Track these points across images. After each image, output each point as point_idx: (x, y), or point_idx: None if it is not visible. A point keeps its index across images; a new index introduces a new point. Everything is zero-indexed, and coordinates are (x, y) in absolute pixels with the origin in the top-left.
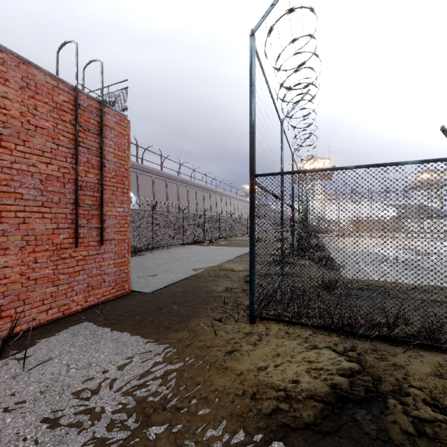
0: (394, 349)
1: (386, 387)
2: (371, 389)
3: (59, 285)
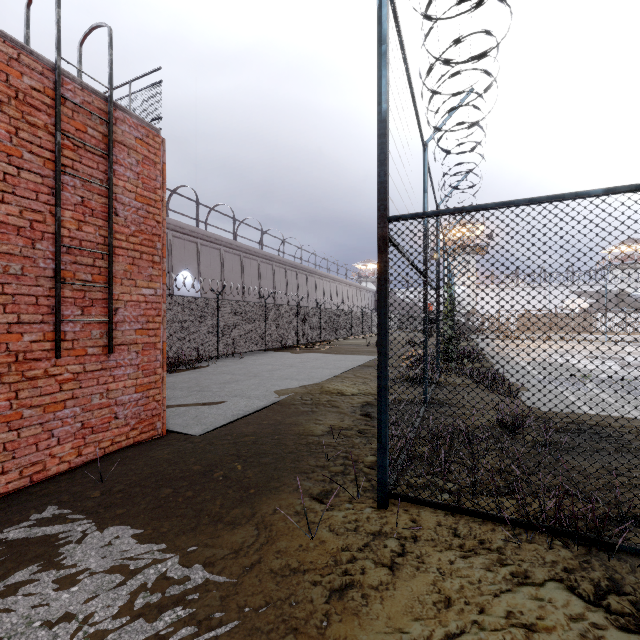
0: None
1: None
2: None
3: (22, 428)
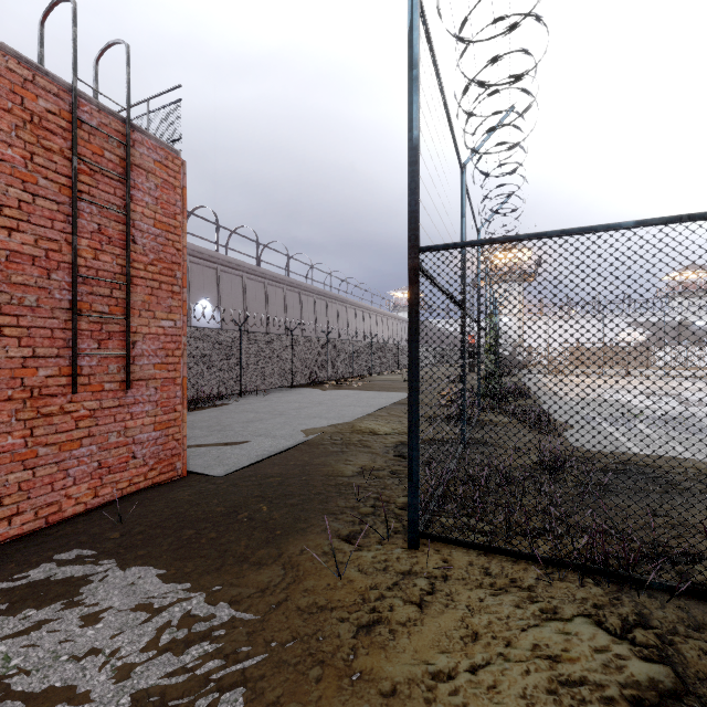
0: None
1: None
2: None
3: (38, 467)
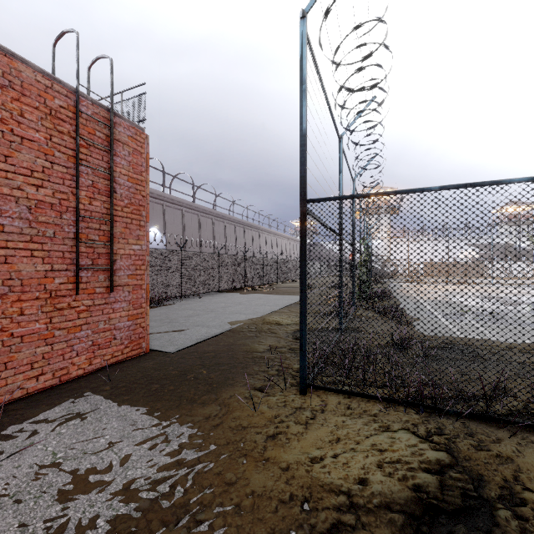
0: (495, 433)
1: (491, 490)
2: (471, 494)
3: (54, 343)
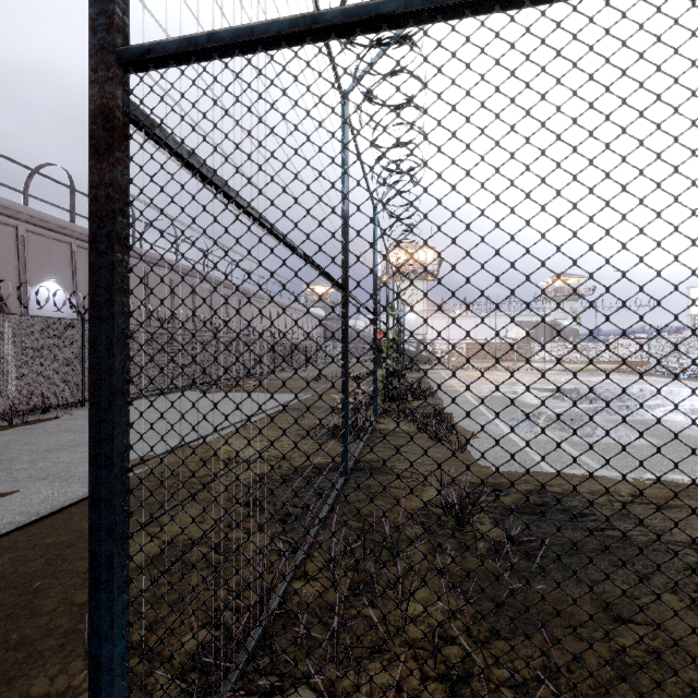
0: None
1: None
2: None
3: None
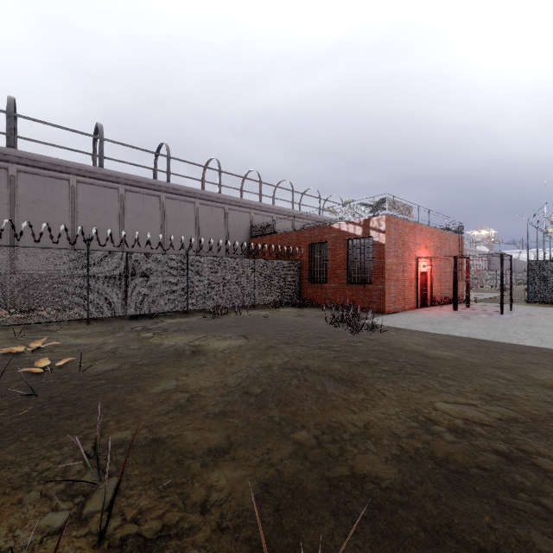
0: None
1: None
2: None
3: None
